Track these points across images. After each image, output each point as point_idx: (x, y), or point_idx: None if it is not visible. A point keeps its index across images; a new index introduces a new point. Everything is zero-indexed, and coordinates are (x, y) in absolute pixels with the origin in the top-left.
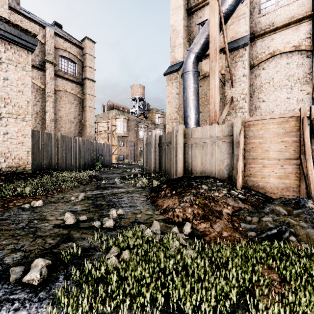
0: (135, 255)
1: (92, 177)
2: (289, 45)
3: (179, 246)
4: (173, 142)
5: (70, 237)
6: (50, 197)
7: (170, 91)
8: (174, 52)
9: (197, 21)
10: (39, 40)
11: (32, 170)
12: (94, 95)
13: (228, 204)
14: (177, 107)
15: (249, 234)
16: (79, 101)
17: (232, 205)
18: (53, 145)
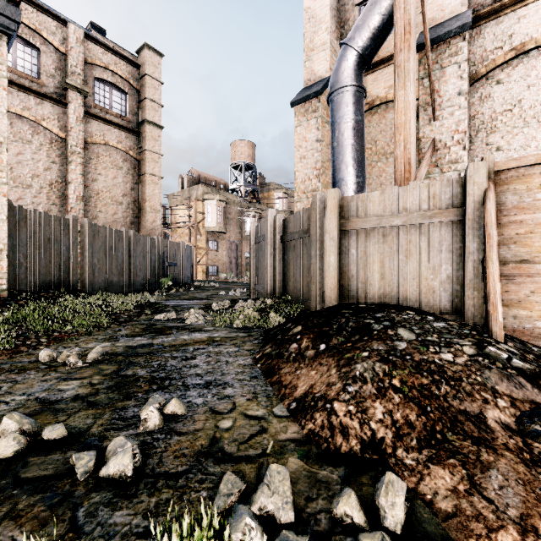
0: None
1: (146, 307)
2: None
3: None
4: (315, 229)
5: None
6: (24, 354)
7: (305, 135)
8: (312, 60)
9: None
10: (56, 48)
11: (12, 292)
12: (161, 154)
13: (494, 390)
14: (318, 167)
15: None
16: (132, 164)
17: (507, 395)
18: (71, 243)
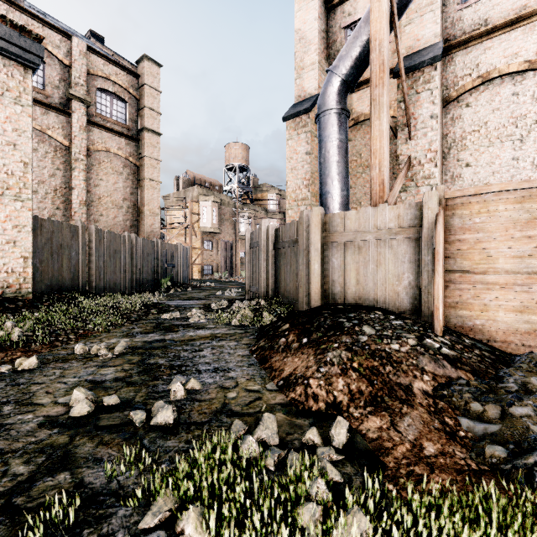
0: (213, 528)
1: (151, 307)
2: (517, 60)
3: (326, 493)
4: (302, 240)
5: (70, 455)
6: (60, 348)
7: (295, 148)
8: (302, 78)
9: (344, 22)
10: (60, 61)
11: (35, 294)
12: (160, 160)
13: (423, 369)
14: (308, 178)
15: (490, 451)
16: (132, 169)
17: (431, 373)
18: (80, 248)
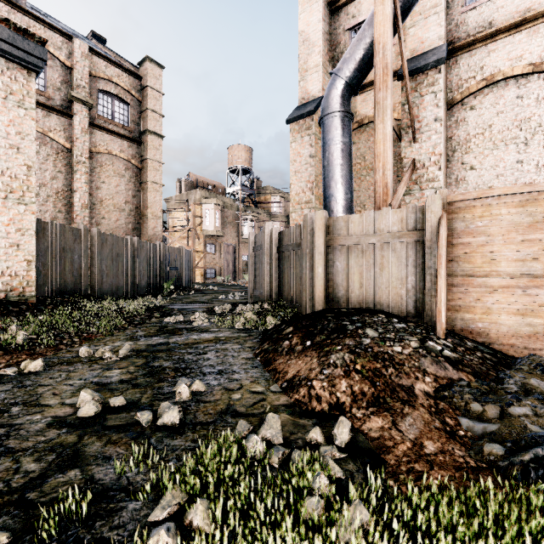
0: (220, 520)
1: (154, 310)
2: (521, 63)
3: (328, 488)
4: (306, 244)
5: (79, 453)
6: (65, 351)
7: (299, 151)
8: (306, 80)
9: (348, 24)
10: (62, 62)
11: (38, 298)
12: (162, 162)
13: (424, 371)
14: (312, 181)
15: (488, 449)
16: (134, 172)
17: (433, 374)
18: (83, 251)
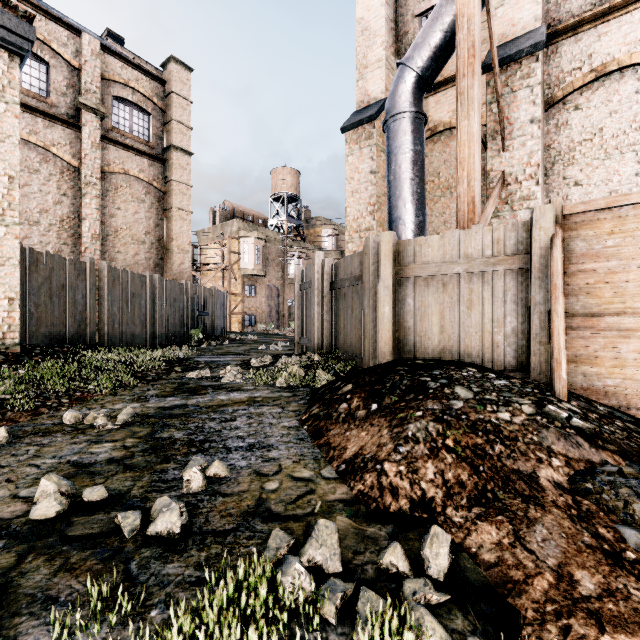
0: None
1: (175, 363)
2: None
3: None
4: (368, 276)
5: (8, 590)
6: (46, 416)
7: (357, 166)
8: (366, 79)
9: (418, 9)
10: (67, 62)
11: (25, 347)
12: (190, 185)
13: (549, 450)
14: (373, 203)
15: None
16: (156, 196)
17: (562, 455)
18: (88, 290)
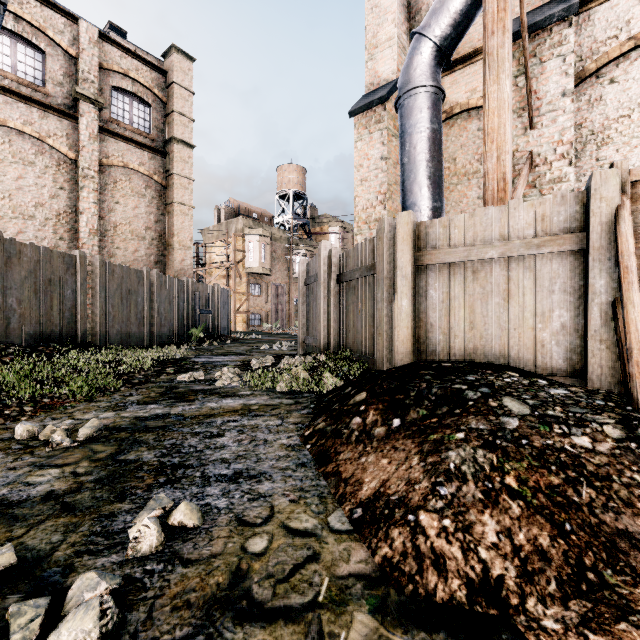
0: None
1: (168, 364)
2: None
3: None
4: (382, 264)
5: None
6: None
7: (366, 152)
8: (376, 59)
9: None
10: (64, 50)
11: None
12: (192, 178)
13: None
14: (384, 191)
15: None
16: (157, 191)
17: None
18: (78, 285)
